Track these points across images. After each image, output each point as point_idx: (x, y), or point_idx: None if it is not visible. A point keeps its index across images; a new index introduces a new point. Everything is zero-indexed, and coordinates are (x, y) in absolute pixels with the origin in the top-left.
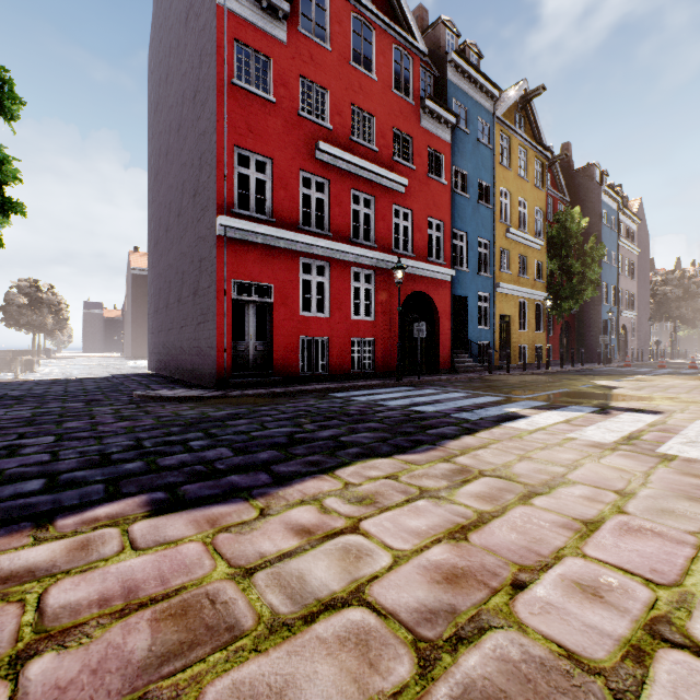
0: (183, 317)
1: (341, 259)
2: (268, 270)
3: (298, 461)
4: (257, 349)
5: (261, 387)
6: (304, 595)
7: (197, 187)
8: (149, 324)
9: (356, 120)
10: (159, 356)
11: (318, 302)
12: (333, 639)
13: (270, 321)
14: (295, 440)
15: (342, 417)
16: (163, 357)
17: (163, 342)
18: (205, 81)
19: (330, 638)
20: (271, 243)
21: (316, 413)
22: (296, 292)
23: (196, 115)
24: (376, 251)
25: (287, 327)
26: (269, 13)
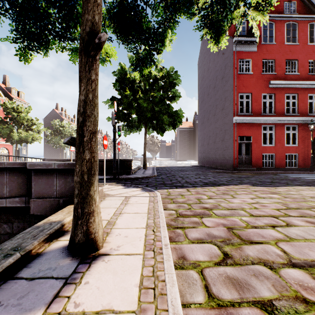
0: (216, 148)
1: (280, 123)
2: (250, 131)
3: (277, 184)
4: (245, 158)
5: (248, 171)
6: (290, 193)
7: (223, 107)
8: (198, 149)
9: (287, 65)
10: (203, 160)
11: (263, 137)
12: (296, 195)
13: (250, 148)
14: (273, 182)
15: (286, 179)
16: (206, 160)
17: (206, 156)
18: (227, 74)
19: (296, 195)
20: (251, 122)
21: (276, 178)
22: (260, 138)
23: (223, 84)
24: (298, 116)
25: (256, 150)
26: (250, 44)
